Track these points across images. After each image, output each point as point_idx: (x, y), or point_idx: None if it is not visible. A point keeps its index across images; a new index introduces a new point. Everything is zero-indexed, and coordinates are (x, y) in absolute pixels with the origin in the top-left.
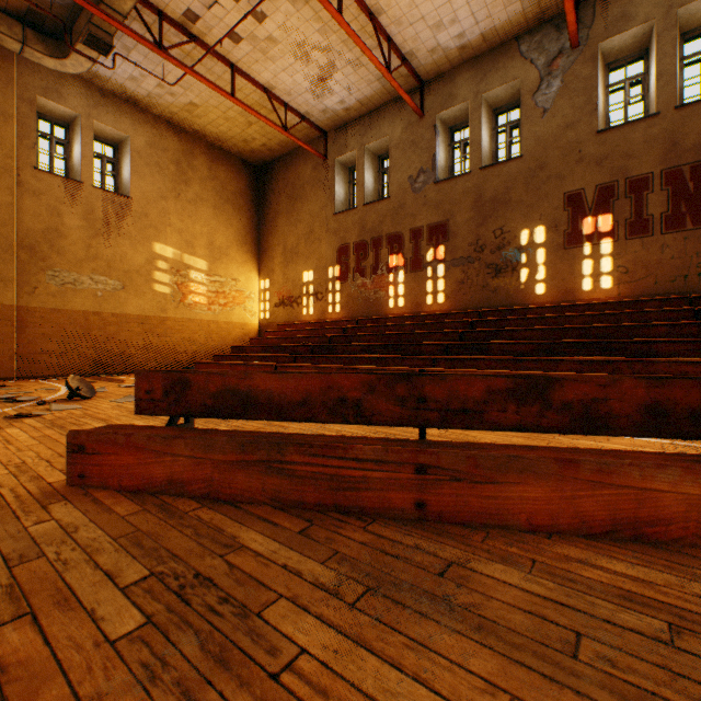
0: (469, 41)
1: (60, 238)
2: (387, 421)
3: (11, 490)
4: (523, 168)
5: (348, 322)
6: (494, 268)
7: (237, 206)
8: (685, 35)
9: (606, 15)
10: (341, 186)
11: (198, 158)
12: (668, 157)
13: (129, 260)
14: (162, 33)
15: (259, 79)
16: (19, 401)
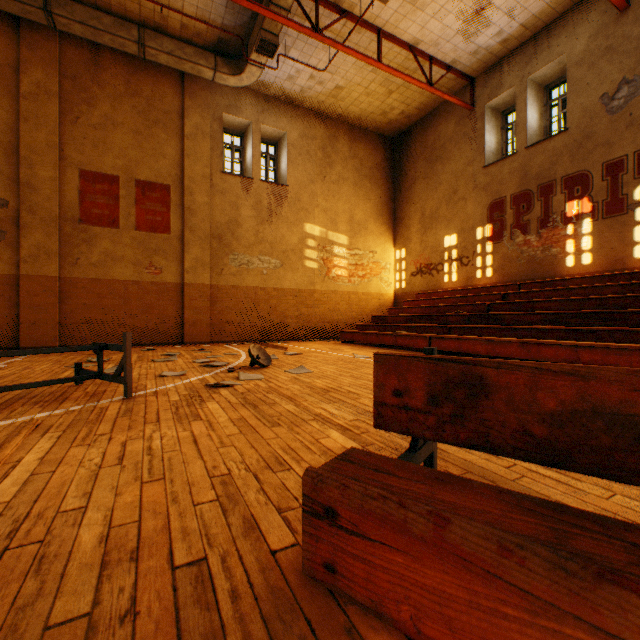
0: None
1: (238, 227)
2: None
3: (221, 560)
4: None
5: (505, 287)
6: None
7: (373, 180)
8: None
9: None
10: (491, 135)
11: (340, 140)
12: None
13: (286, 240)
14: (318, 17)
15: (404, 37)
16: (214, 366)
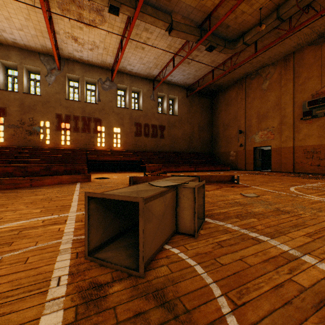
0: (19, 42)
1: None
2: (19, 176)
3: None
4: (42, 99)
5: None
6: (30, 132)
7: None
8: (87, 83)
9: (68, 67)
10: None
11: None
12: (83, 113)
13: None
14: None
15: None
16: None
